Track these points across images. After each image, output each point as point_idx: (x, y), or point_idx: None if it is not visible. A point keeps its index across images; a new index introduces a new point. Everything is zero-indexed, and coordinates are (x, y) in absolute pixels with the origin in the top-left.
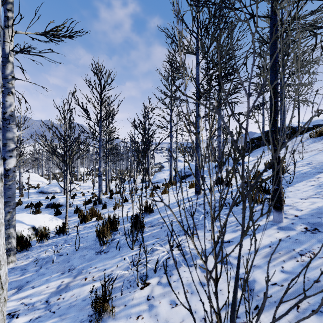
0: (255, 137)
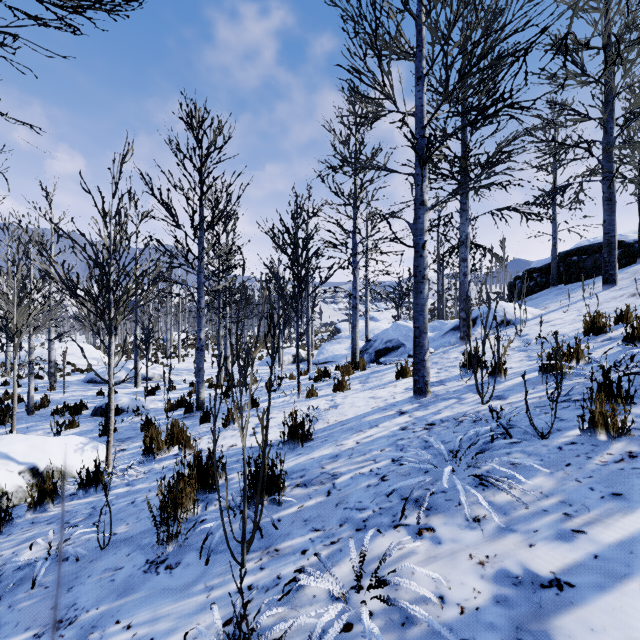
0: (534, 266)
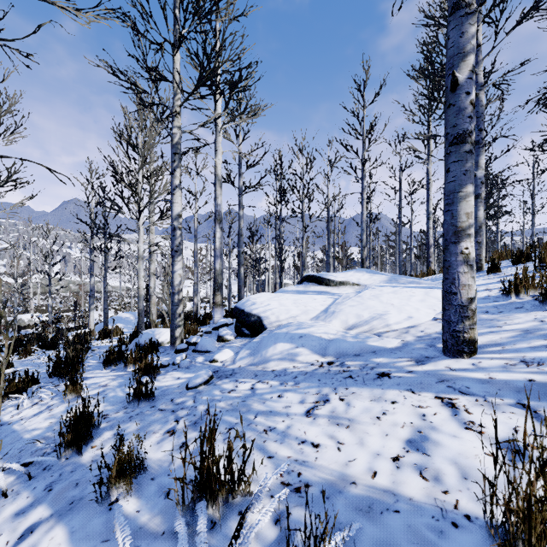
0: None
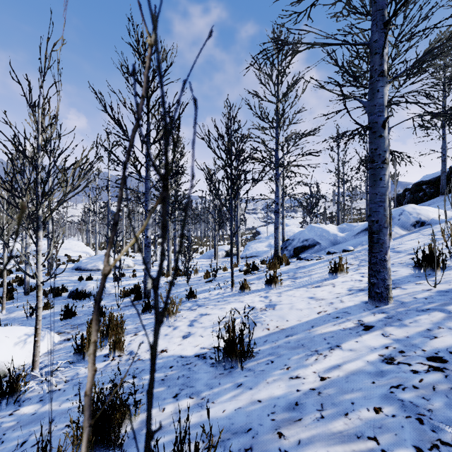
0: (423, 179)
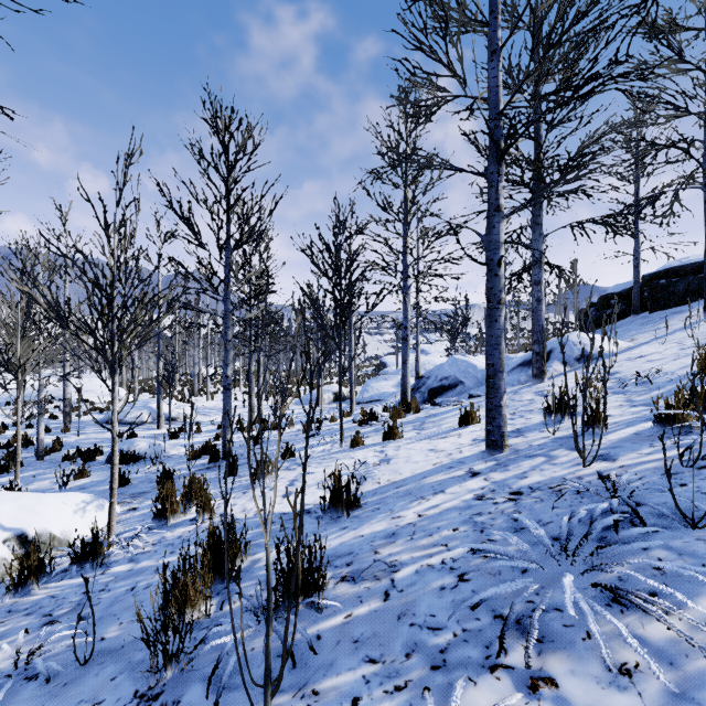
0: (612, 291)
